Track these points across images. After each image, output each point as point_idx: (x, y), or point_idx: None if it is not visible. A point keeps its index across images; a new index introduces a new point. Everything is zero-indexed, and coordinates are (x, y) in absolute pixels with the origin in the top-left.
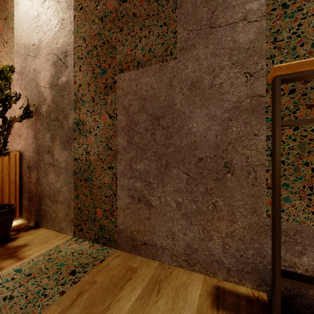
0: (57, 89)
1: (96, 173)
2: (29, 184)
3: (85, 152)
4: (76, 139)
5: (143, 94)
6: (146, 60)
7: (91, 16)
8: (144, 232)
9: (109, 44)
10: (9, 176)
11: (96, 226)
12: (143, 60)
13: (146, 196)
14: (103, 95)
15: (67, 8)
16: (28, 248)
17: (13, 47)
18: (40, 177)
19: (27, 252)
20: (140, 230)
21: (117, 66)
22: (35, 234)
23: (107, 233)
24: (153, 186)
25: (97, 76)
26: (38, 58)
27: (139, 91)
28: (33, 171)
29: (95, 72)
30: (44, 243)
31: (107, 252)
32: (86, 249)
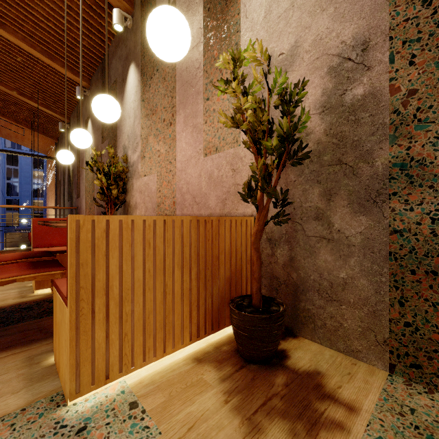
0: (339, 112)
1: None
2: (270, 266)
3: (428, 218)
4: (397, 194)
5: None
6: None
7: None
8: None
9: None
10: (246, 252)
11: None
12: None
13: None
14: None
15: None
16: (332, 382)
17: (239, 69)
18: (297, 257)
19: (343, 392)
20: None
21: None
22: (305, 349)
23: None
24: None
25: None
26: (290, 72)
27: None
28: (279, 246)
29: None
30: (349, 377)
31: None
32: None
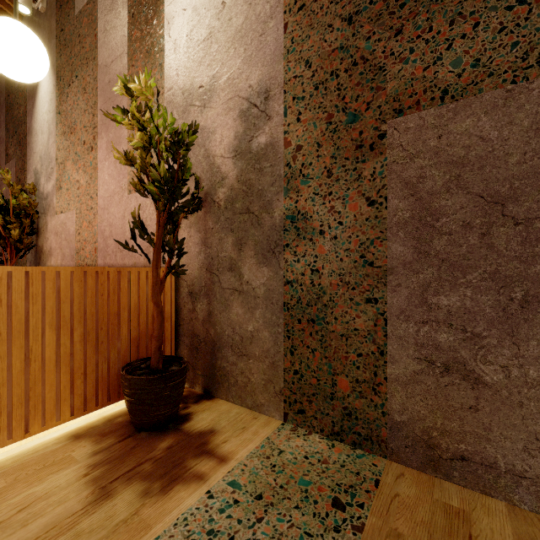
0: (248, 159)
1: (336, 310)
2: (192, 322)
3: (309, 270)
4: (289, 245)
5: (457, 155)
6: (466, 83)
7: (323, 19)
8: (460, 434)
9: (368, 64)
10: (163, 308)
11: (336, 409)
12: (459, 85)
13: (466, 363)
14: (353, 162)
15: (271, 12)
16: (221, 438)
17: (163, 95)
18: (215, 311)
19: (225, 446)
20: (448, 430)
21: (386, 105)
22: (214, 410)
23: (362, 425)
24: (487, 342)
25: (339, 127)
26: (209, 109)
27: (447, 149)
28: (199, 300)
29: (333, 121)
30: (241, 431)
31: (373, 465)
32: (325, 452)
